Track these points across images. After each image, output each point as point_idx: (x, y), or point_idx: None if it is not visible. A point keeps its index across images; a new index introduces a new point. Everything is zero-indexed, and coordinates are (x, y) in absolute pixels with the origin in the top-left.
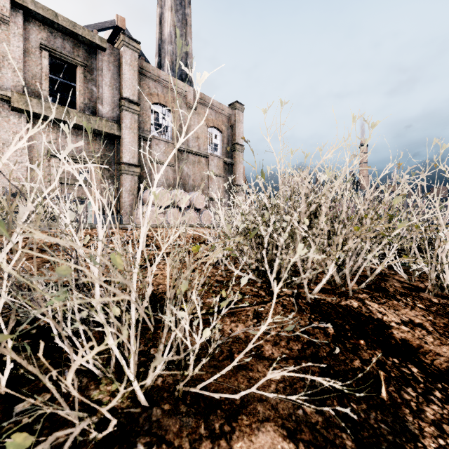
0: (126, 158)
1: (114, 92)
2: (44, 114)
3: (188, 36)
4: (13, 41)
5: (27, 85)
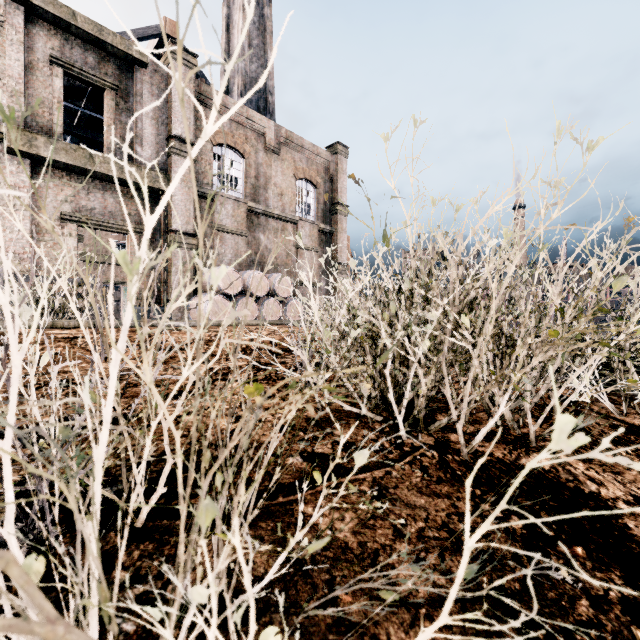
0: (177, 223)
1: (159, 128)
2: (56, 158)
3: (268, 48)
4: (10, 52)
5: (31, 117)
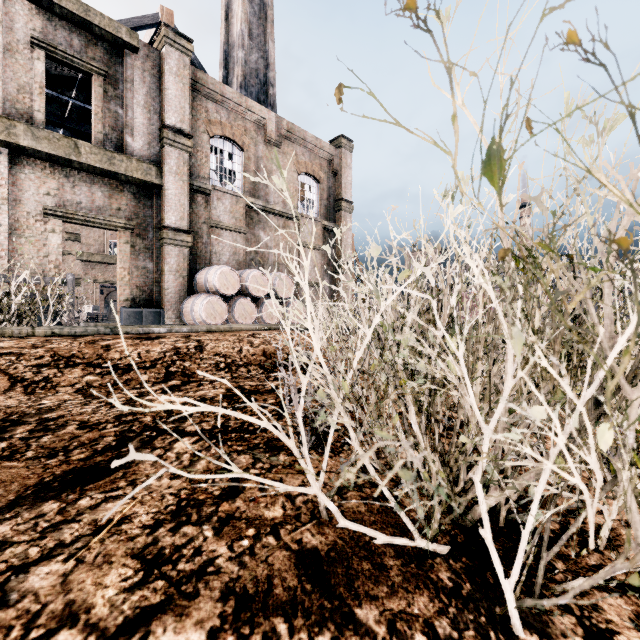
0: (171, 219)
1: (151, 118)
2: (37, 148)
3: (268, 38)
4: None
5: (10, 103)
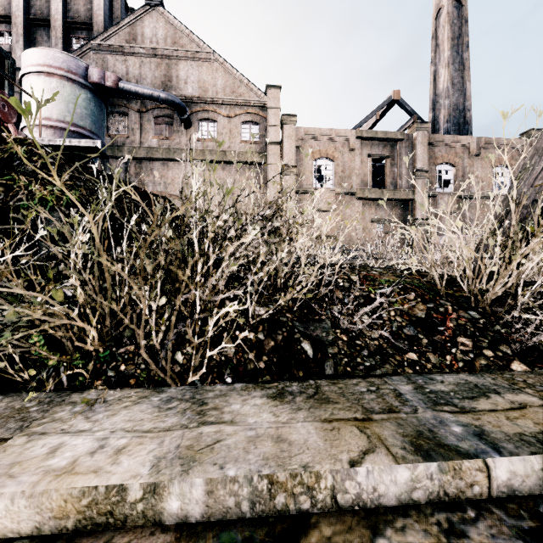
0: (418, 215)
1: (408, 168)
2: (371, 197)
3: (466, 81)
4: (356, 159)
5: (361, 182)
